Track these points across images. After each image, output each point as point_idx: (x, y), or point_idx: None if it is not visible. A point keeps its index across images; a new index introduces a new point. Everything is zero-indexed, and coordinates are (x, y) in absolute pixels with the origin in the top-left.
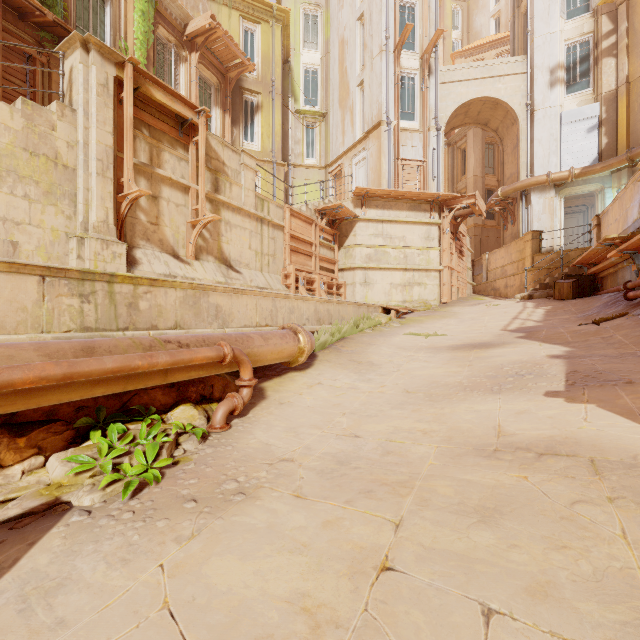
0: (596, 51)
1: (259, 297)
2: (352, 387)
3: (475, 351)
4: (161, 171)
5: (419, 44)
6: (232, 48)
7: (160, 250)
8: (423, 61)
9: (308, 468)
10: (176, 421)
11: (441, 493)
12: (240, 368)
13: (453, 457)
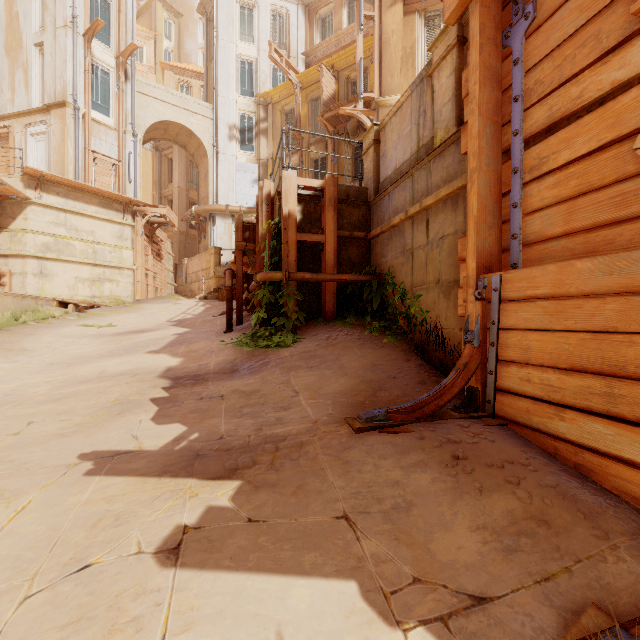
0: (257, 128)
1: None
2: None
3: (131, 335)
4: None
5: (115, 43)
6: None
7: None
8: (119, 63)
9: None
10: None
11: (36, 399)
12: None
13: (60, 387)
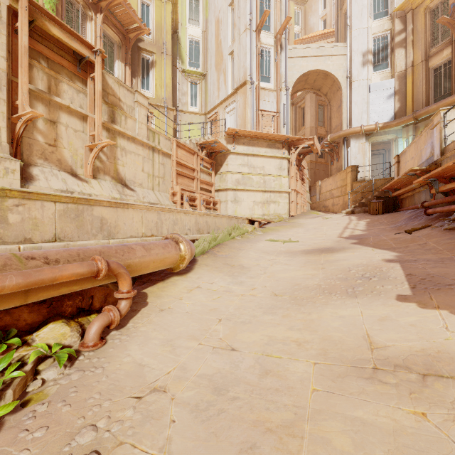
0: (392, 43)
1: (145, 211)
2: (227, 290)
3: (323, 255)
4: (59, 99)
5: (274, 27)
6: (131, 14)
7: (58, 169)
8: (276, 40)
9: (181, 403)
10: (40, 343)
11: (338, 447)
12: (118, 281)
13: (334, 379)
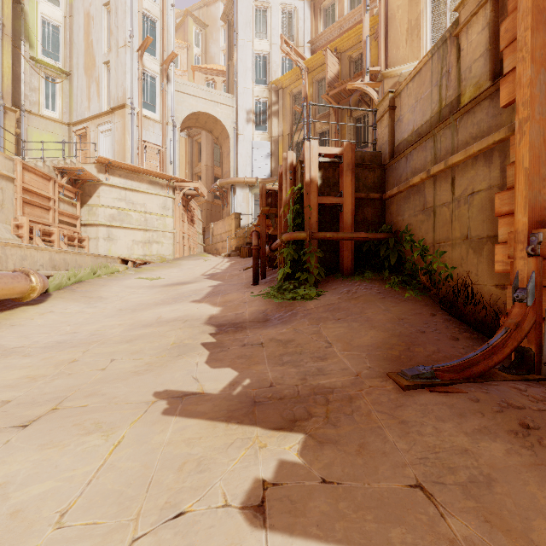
0: (269, 110)
1: None
2: (80, 312)
3: (176, 286)
4: None
5: (160, 54)
6: None
7: None
8: (163, 69)
9: (35, 347)
10: None
11: (114, 340)
12: None
13: (129, 330)
